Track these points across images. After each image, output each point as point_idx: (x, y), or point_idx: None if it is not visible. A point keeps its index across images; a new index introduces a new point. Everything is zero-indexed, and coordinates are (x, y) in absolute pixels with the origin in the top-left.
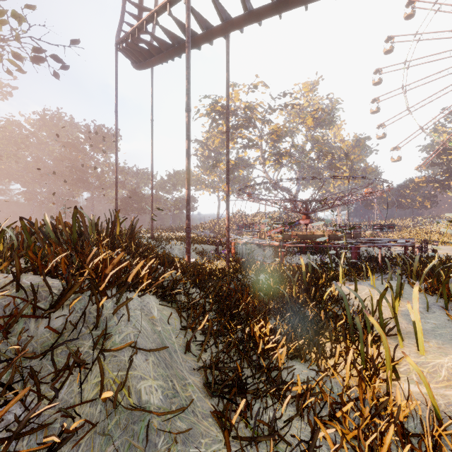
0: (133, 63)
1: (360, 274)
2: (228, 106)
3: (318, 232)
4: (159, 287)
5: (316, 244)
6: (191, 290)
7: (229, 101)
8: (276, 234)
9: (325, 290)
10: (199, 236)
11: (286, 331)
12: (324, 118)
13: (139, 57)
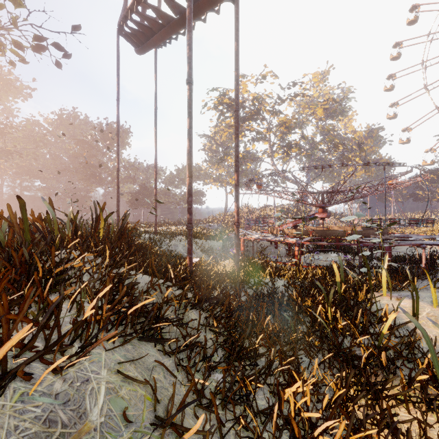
0: (135, 48)
1: (399, 280)
2: (237, 81)
3: (335, 227)
4: (121, 335)
5: (337, 241)
6: (187, 313)
7: (238, 75)
8: (290, 230)
9: (369, 309)
10: (206, 231)
11: (338, 400)
12: (335, 108)
13: (140, 38)
